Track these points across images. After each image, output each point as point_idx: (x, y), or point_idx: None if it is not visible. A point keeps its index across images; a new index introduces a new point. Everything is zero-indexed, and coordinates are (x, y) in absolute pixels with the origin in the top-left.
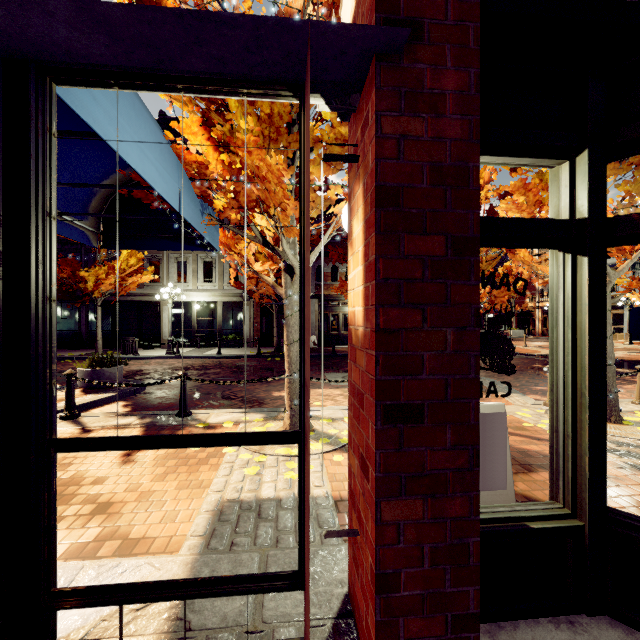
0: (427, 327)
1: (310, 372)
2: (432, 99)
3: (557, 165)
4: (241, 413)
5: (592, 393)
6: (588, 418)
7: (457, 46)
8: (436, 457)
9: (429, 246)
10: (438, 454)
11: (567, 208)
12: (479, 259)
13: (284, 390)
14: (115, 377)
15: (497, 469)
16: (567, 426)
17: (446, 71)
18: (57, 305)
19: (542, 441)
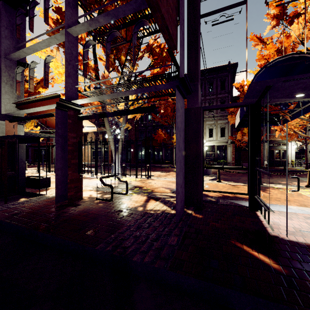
0: None
1: (284, 176)
2: None
3: None
4: (284, 186)
5: None
6: None
7: None
8: None
9: None
10: None
11: None
12: None
13: (284, 181)
14: (210, 172)
15: None
16: None
17: None
18: (155, 148)
19: None
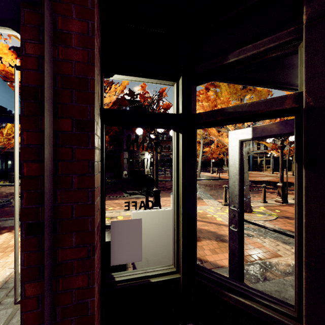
0: (59, 174)
1: (116, 191)
2: (62, 36)
3: (173, 84)
4: None
5: (184, 206)
6: (182, 220)
7: (80, 6)
8: (65, 253)
9: (60, 125)
10: (66, 251)
11: (176, 107)
12: (95, 133)
13: None
14: None
15: (136, 250)
16: (175, 224)
17: (72, 20)
18: None
19: (212, 224)
